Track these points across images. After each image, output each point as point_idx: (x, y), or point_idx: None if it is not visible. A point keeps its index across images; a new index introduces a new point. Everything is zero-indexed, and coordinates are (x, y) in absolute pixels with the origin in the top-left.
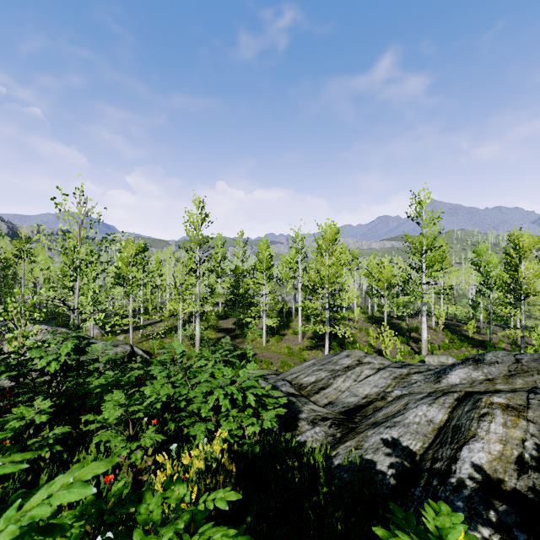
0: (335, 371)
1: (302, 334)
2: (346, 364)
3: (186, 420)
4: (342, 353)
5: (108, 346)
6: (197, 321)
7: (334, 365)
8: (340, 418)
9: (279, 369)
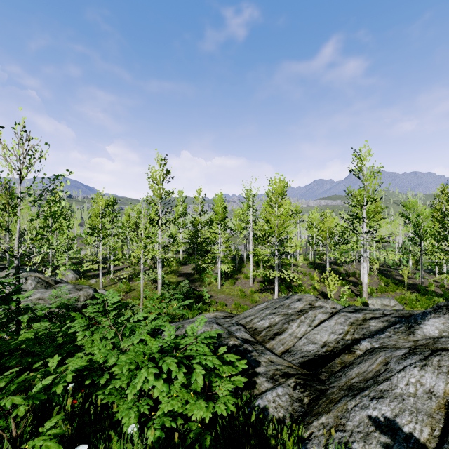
0: (288, 315)
1: (253, 278)
2: (298, 308)
3: (111, 397)
4: (294, 297)
5: (72, 290)
6: (159, 266)
7: (287, 309)
8: (303, 374)
9: (233, 310)
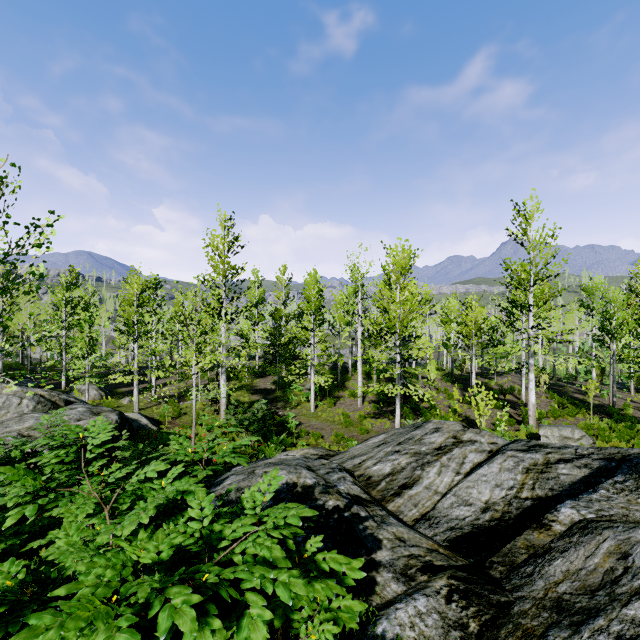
0: (421, 455)
1: (362, 396)
2: (436, 444)
3: None
4: (428, 426)
5: (85, 414)
6: (223, 378)
7: (418, 445)
8: (460, 566)
9: (333, 445)
